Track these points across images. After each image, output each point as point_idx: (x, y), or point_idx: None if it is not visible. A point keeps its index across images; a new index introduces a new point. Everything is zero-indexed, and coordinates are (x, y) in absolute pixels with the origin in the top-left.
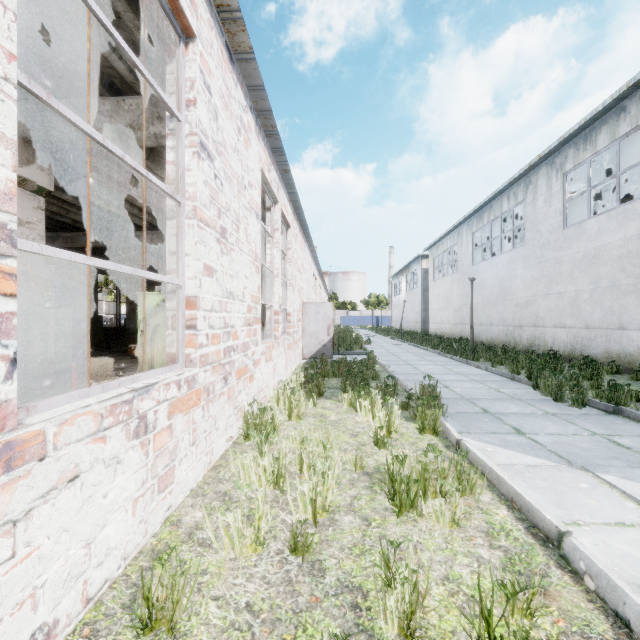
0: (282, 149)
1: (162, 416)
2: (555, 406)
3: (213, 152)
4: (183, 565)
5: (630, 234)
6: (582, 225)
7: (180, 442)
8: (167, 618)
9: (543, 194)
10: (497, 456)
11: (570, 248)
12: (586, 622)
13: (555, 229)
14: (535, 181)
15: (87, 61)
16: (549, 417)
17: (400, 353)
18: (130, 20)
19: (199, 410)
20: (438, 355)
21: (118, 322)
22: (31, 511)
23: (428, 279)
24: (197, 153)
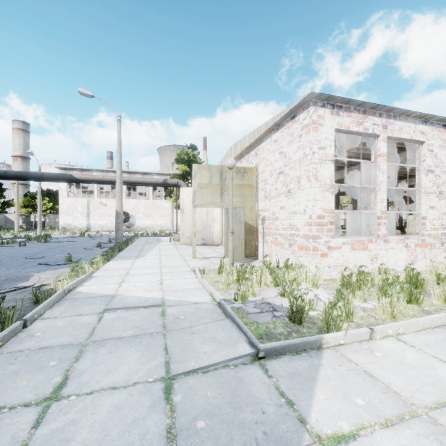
0: None
1: (412, 246)
2: None
3: (434, 169)
4: None
5: None
6: None
7: (418, 255)
8: None
9: None
10: None
11: None
12: None
13: None
14: None
15: (391, 147)
16: None
17: None
18: None
19: (426, 249)
20: None
21: (400, 224)
22: (388, 250)
23: None
24: (425, 174)
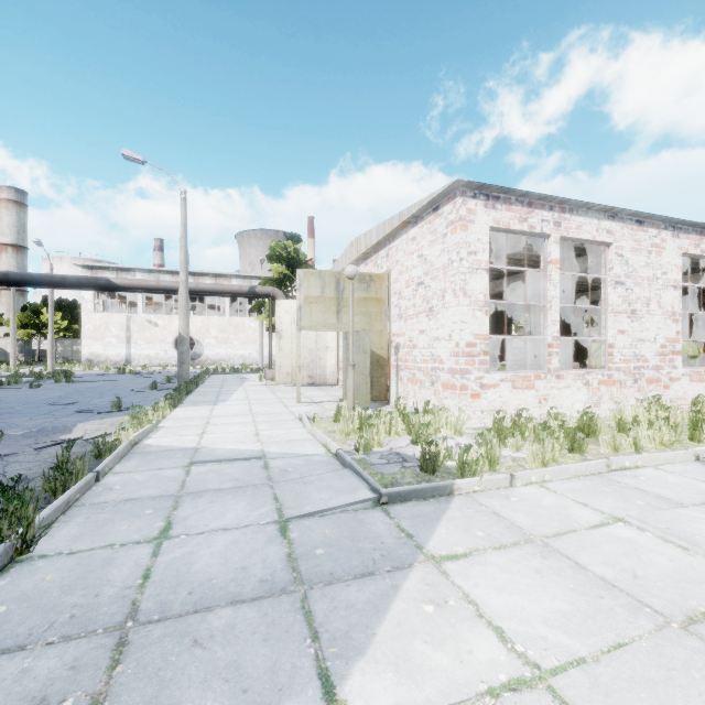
0: None
1: (595, 383)
2: None
3: (624, 280)
4: (597, 421)
5: None
6: None
7: (603, 396)
8: None
9: None
10: None
11: None
12: None
13: None
14: None
15: (573, 248)
16: None
17: None
18: None
19: (614, 388)
20: None
21: None
22: (561, 389)
23: None
24: (613, 288)
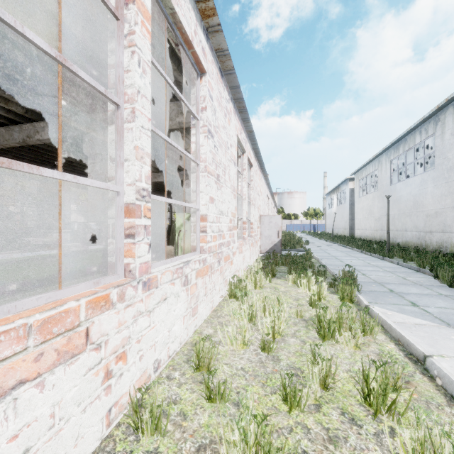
0: (249, 119)
1: (193, 277)
2: (449, 290)
3: (213, 133)
4: None
5: None
6: None
7: (200, 293)
8: (206, 366)
9: (450, 129)
10: (394, 317)
11: None
12: (431, 397)
13: None
14: (443, 119)
15: None
16: (441, 297)
17: (331, 251)
18: (171, 67)
19: (207, 277)
20: (360, 253)
21: None
22: (154, 309)
23: (354, 196)
24: (207, 136)
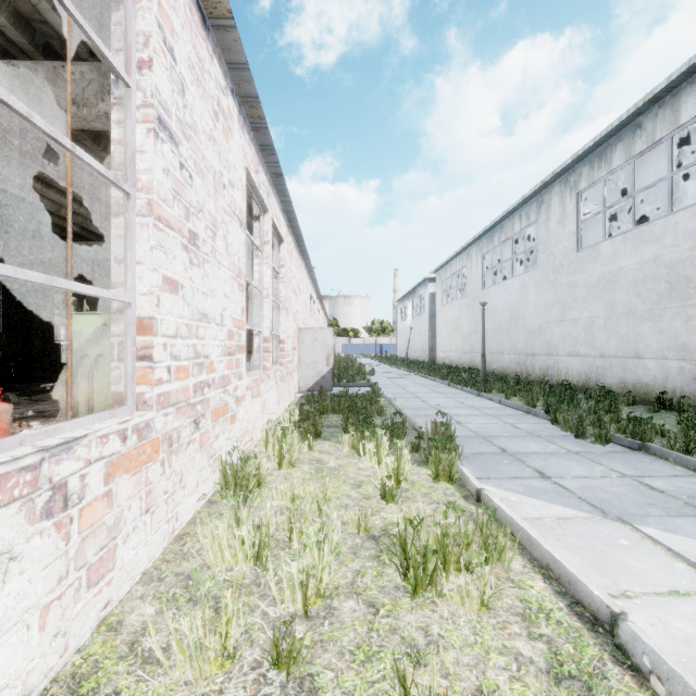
0: (272, 147)
1: (95, 481)
2: (577, 443)
3: (178, 134)
4: None
5: (646, 258)
6: (597, 248)
7: (125, 512)
8: None
9: (556, 214)
10: (523, 507)
11: (584, 272)
12: None
13: (569, 251)
14: (548, 200)
15: (10, 10)
16: (573, 456)
17: (407, 384)
18: None
19: (156, 466)
20: (447, 386)
21: None
22: None
23: (436, 304)
24: (153, 131)
